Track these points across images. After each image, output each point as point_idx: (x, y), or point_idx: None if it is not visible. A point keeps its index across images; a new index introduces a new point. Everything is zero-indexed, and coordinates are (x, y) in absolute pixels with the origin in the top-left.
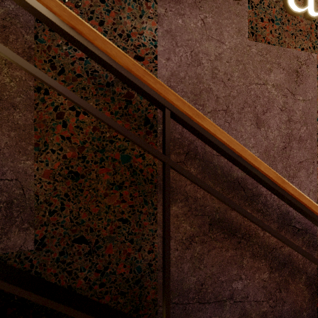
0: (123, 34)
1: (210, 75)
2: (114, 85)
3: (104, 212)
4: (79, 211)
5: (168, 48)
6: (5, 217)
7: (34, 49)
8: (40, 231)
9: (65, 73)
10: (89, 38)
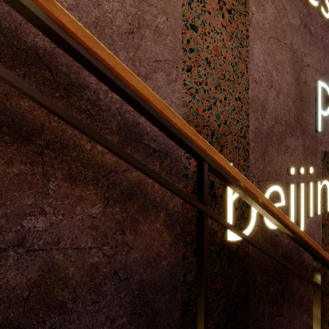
0: None
1: None
2: None
3: None
4: None
5: None
6: None
7: None
8: None
9: None
10: None
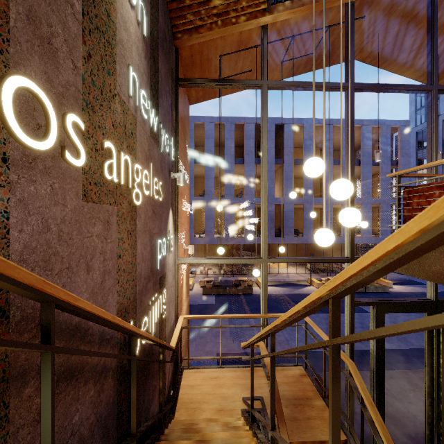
0: None
1: (58, 238)
2: None
3: None
4: None
5: (21, 219)
6: None
7: None
8: None
9: None
10: None
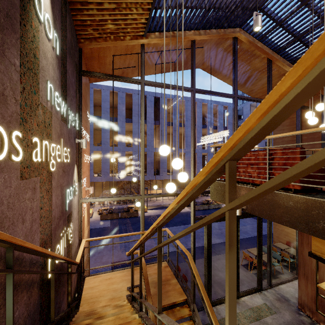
0: None
1: (7, 207)
2: None
3: None
4: None
5: None
6: None
7: None
8: None
9: None
10: None
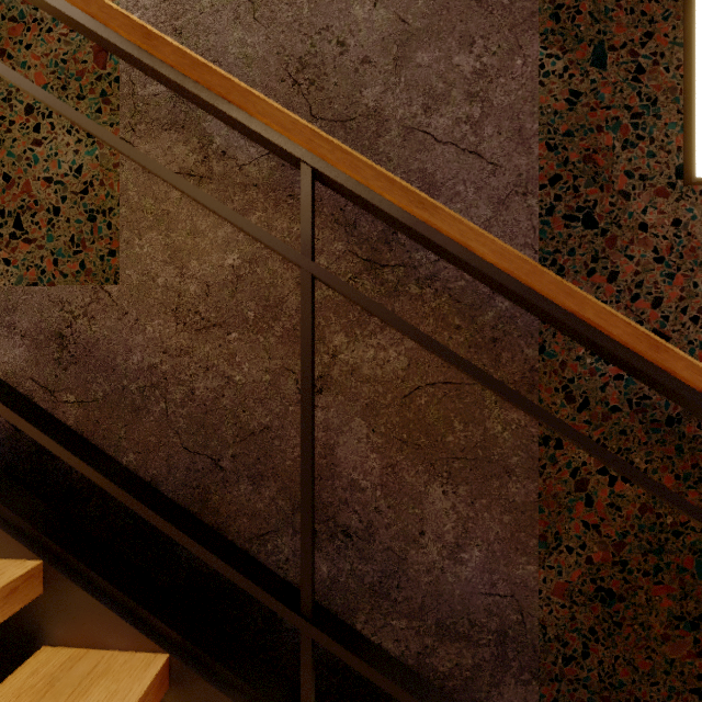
0: (701, 316)
1: None
2: (682, 420)
3: (661, 671)
4: (615, 664)
5: None
6: (495, 657)
7: (538, 371)
8: (548, 690)
9: (590, 407)
10: None
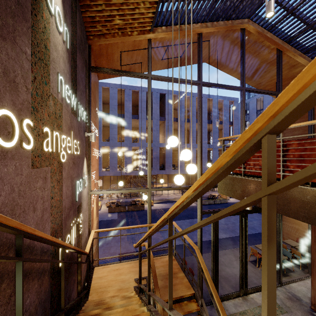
0: None
1: (18, 195)
2: None
3: None
4: None
5: (0, 189)
6: None
7: None
8: None
9: None
10: (4, 222)
